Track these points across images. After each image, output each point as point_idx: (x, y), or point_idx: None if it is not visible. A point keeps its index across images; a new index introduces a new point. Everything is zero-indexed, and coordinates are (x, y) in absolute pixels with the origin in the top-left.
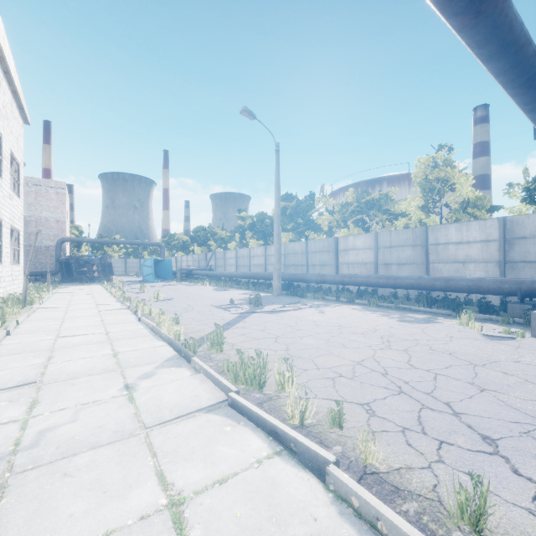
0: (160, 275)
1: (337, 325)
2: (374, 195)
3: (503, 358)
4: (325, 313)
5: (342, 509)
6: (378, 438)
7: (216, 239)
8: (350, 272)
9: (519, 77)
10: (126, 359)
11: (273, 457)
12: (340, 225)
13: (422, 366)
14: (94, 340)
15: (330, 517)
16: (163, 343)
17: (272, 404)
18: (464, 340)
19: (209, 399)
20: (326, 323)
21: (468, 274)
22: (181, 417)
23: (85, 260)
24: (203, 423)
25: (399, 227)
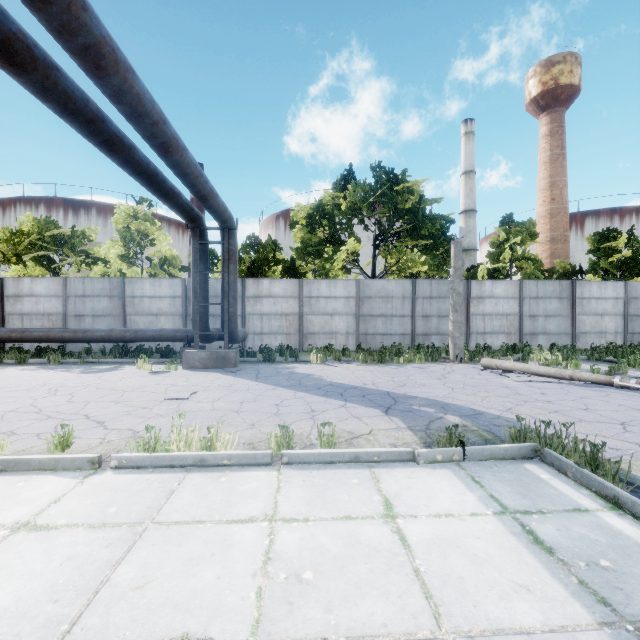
0: None
1: None
2: (65, 231)
3: (151, 384)
4: None
5: None
6: (13, 443)
7: None
8: (26, 326)
9: (157, 191)
10: None
11: None
12: (10, 260)
13: (80, 400)
14: None
15: None
16: None
17: None
18: (132, 378)
19: None
20: None
21: (161, 325)
22: None
23: None
24: None
25: (96, 274)
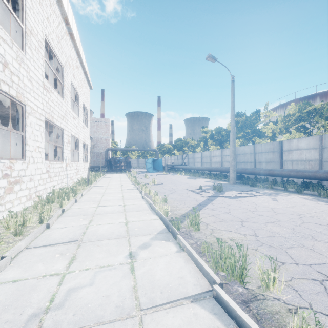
0: (155, 168)
1: (295, 213)
2: (317, 105)
3: None
4: (278, 201)
5: None
6: None
7: (188, 146)
8: (294, 167)
9: None
10: (132, 228)
11: None
12: (282, 132)
13: None
14: (116, 210)
15: None
16: (157, 217)
17: (260, 308)
18: None
19: (194, 286)
20: (283, 211)
21: None
22: (170, 302)
23: (118, 160)
24: (190, 317)
25: None
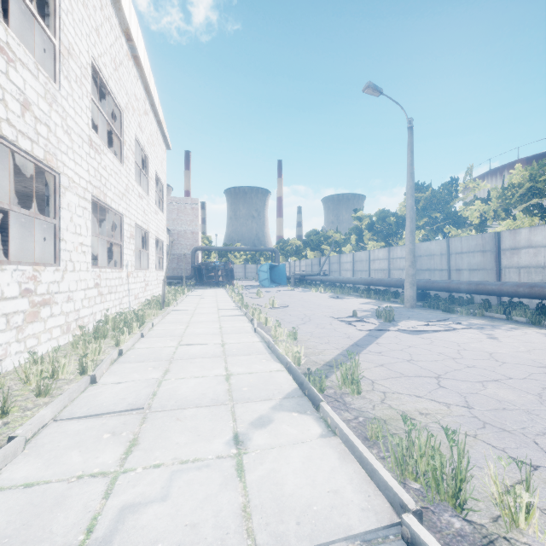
0: (275, 280)
1: (536, 364)
2: None
3: None
4: (500, 340)
5: None
6: None
7: (329, 243)
8: (522, 279)
9: None
10: (238, 387)
11: None
12: (499, 216)
13: None
14: (209, 352)
15: None
16: (280, 367)
17: None
18: None
19: (363, 512)
20: (513, 359)
21: None
22: None
23: (212, 266)
24: None
25: None
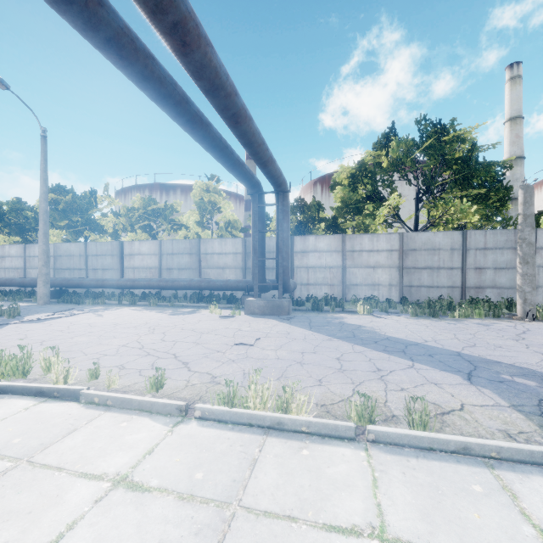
0: None
1: (113, 324)
2: (160, 205)
3: (221, 327)
4: (103, 316)
5: (88, 407)
6: (122, 377)
7: None
8: (136, 276)
9: (226, 163)
10: None
11: (39, 404)
12: (127, 229)
13: (170, 339)
14: None
15: (80, 411)
16: None
17: (38, 382)
18: (207, 321)
19: None
20: (102, 324)
21: (226, 277)
22: None
23: None
24: None
25: (180, 237)
